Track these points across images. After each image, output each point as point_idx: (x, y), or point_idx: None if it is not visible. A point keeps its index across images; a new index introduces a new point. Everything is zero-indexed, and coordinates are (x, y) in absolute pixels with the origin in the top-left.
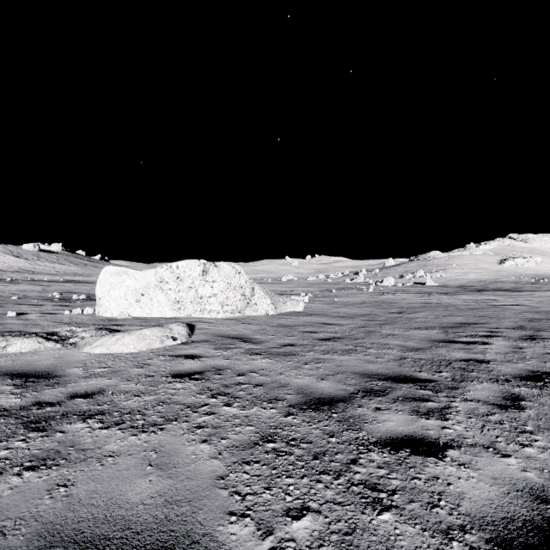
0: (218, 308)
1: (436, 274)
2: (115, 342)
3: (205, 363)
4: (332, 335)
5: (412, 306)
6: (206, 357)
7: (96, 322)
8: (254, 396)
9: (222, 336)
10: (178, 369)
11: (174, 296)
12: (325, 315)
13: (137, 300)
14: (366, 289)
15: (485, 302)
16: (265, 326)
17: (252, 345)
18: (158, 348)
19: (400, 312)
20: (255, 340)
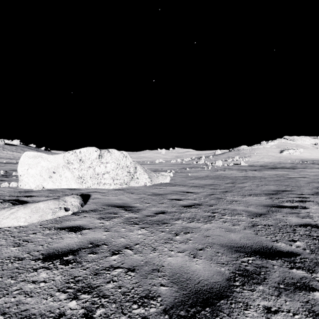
0: (110, 182)
1: (246, 159)
2: (8, 216)
3: (85, 237)
4: (192, 202)
5: (238, 178)
6: (89, 228)
7: (13, 194)
8: (124, 292)
9: (109, 205)
10: (55, 246)
11: (78, 173)
12: (184, 185)
13: (50, 176)
14: (207, 167)
15: (282, 176)
16: (143, 194)
17: (131, 214)
18: (49, 219)
19: (232, 182)
20: (134, 208)
